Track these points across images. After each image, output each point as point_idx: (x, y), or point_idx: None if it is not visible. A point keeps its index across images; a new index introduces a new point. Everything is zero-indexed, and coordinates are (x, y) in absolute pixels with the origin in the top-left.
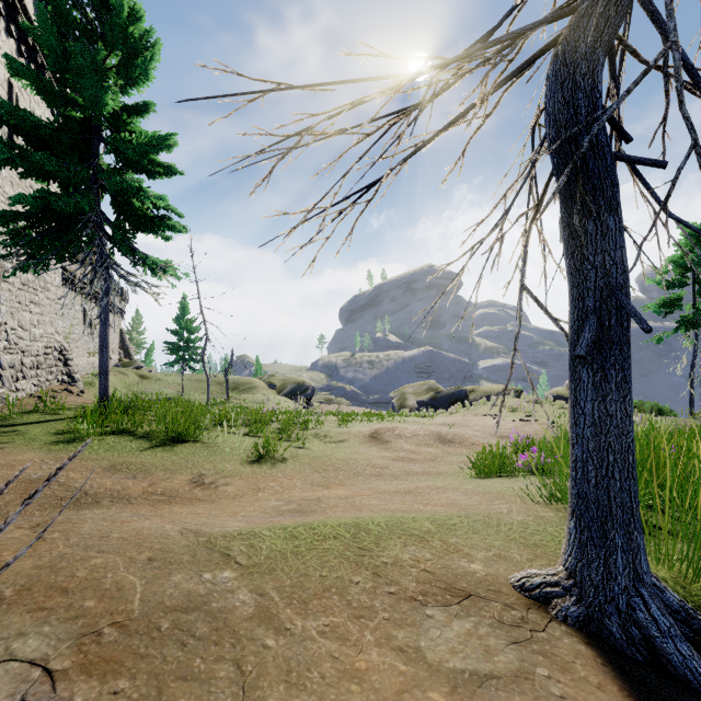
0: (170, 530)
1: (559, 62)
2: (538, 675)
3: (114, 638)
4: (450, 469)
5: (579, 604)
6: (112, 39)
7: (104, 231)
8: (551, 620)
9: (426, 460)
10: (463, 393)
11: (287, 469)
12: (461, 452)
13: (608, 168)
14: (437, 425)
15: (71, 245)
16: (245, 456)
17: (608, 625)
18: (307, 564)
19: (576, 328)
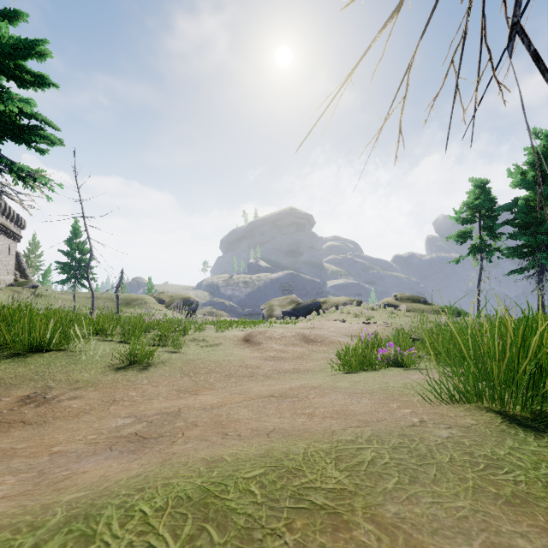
0: None
1: None
2: None
3: None
4: (317, 365)
5: None
6: None
7: None
8: None
9: (294, 358)
10: (318, 304)
11: (155, 375)
12: (323, 350)
13: None
14: (299, 329)
15: None
16: (111, 363)
17: None
18: None
19: None
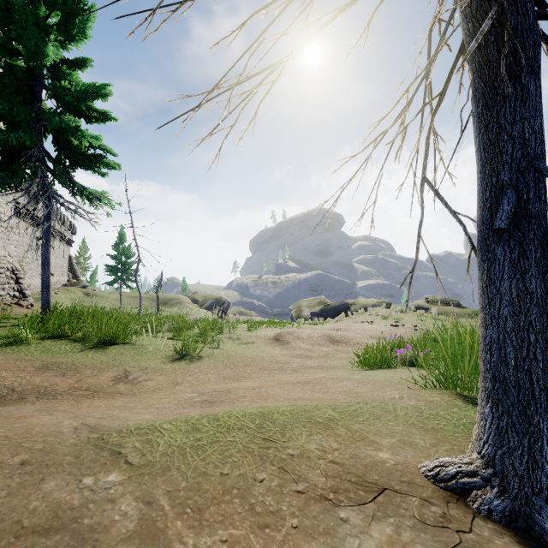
0: (65, 426)
1: None
2: None
3: None
4: (340, 363)
5: (503, 496)
6: (52, 0)
7: (46, 165)
8: (474, 516)
9: (320, 356)
10: (346, 306)
11: (203, 365)
12: (347, 350)
13: (531, 26)
14: (327, 330)
15: (15, 176)
16: (167, 355)
17: (539, 521)
18: (207, 461)
19: (489, 205)
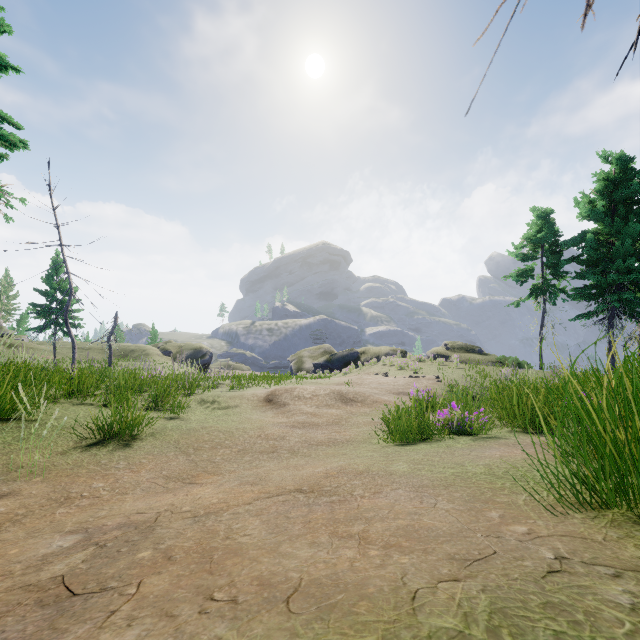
0: None
1: None
2: None
3: None
4: (359, 433)
5: None
6: None
7: None
8: None
9: (330, 424)
10: (356, 355)
11: (139, 453)
12: (365, 412)
13: None
14: (334, 385)
15: None
16: (80, 437)
17: None
18: None
19: None
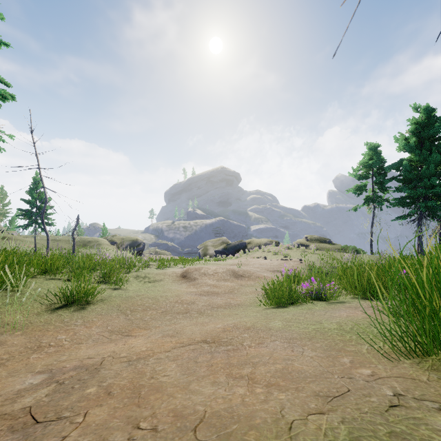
0: None
1: None
2: None
3: None
4: (246, 299)
5: None
6: None
7: None
8: None
9: (226, 292)
10: (244, 244)
11: (91, 314)
12: (251, 284)
13: None
14: (229, 265)
15: None
16: (50, 302)
17: None
18: None
19: None
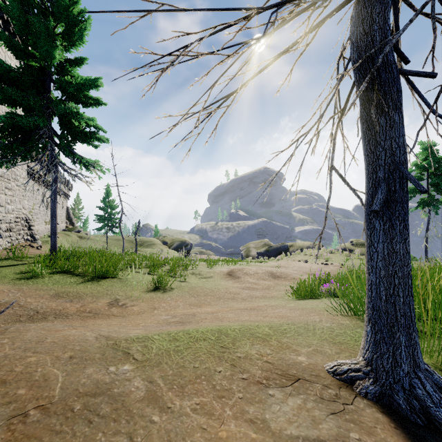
0: (89, 336)
1: (360, 6)
2: (351, 438)
3: (37, 418)
4: (279, 294)
5: (375, 384)
6: (59, 15)
7: (54, 141)
8: (356, 396)
9: (263, 289)
10: (286, 247)
11: (174, 295)
12: (285, 284)
13: (395, 79)
14: (270, 267)
15: (31, 150)
16: (146, 287)
17: (396, 399)
18: (184, 359)
19: (371, 192)
